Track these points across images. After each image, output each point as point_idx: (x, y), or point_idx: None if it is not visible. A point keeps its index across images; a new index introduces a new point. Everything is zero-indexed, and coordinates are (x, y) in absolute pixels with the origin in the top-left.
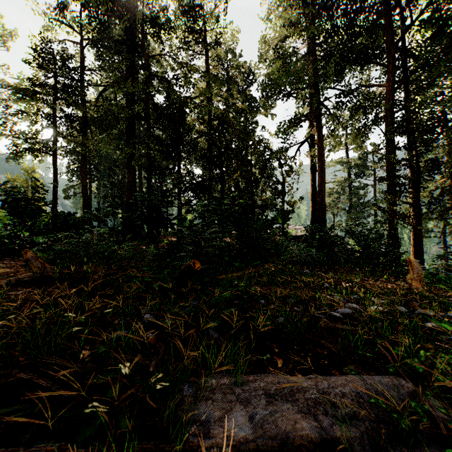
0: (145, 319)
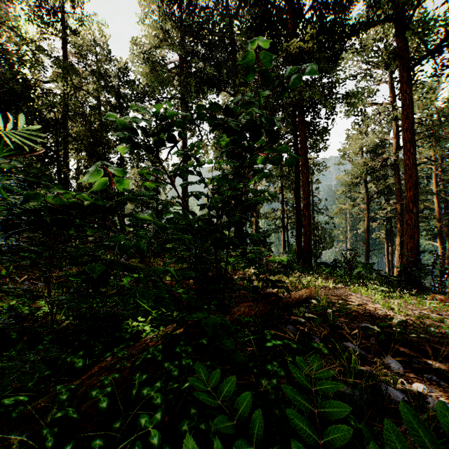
0: None
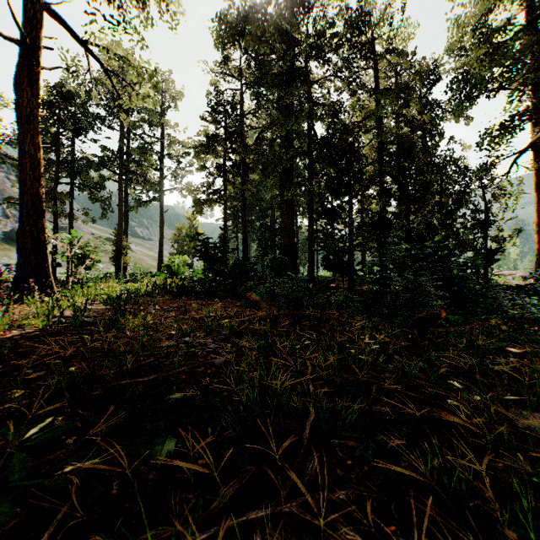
0: (397, 360)
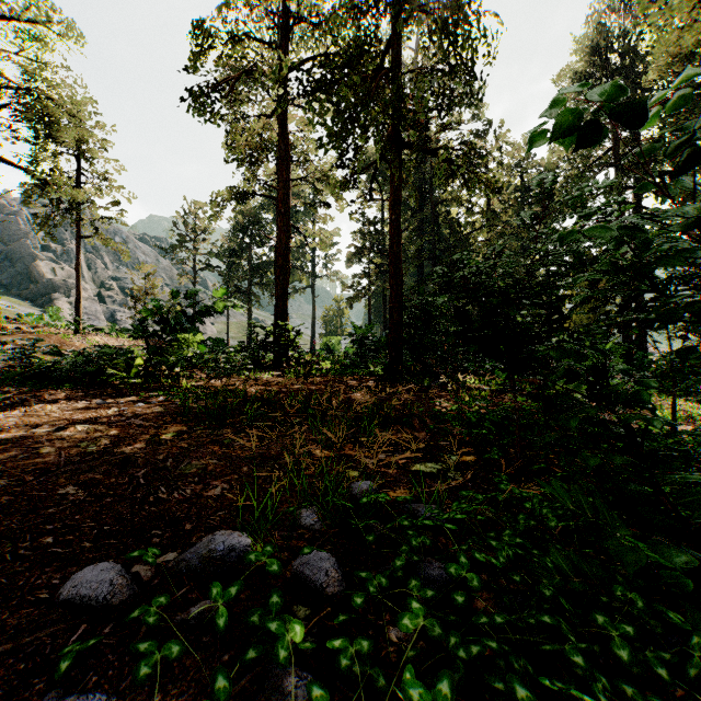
0: None
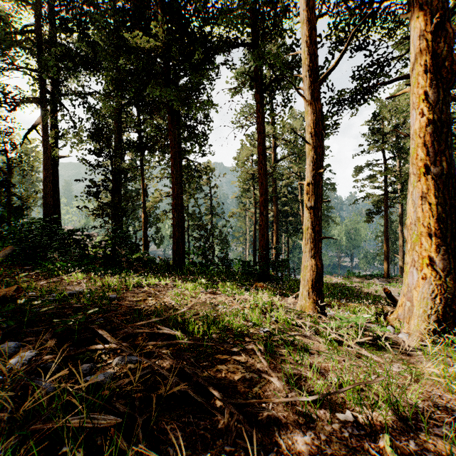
0: None
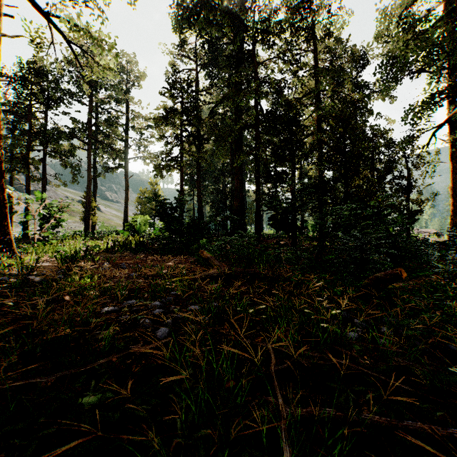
0: (357, 324)
